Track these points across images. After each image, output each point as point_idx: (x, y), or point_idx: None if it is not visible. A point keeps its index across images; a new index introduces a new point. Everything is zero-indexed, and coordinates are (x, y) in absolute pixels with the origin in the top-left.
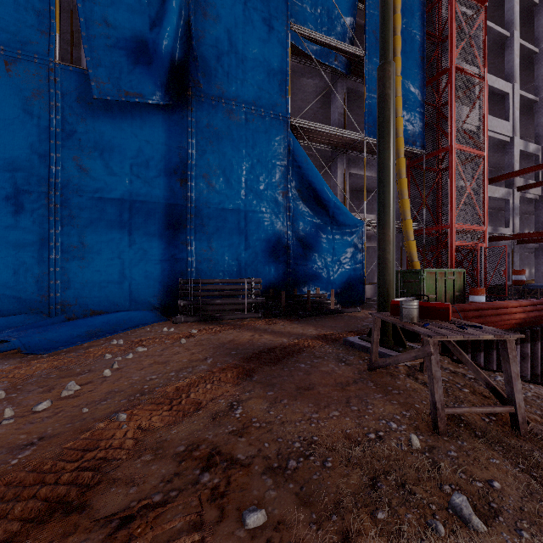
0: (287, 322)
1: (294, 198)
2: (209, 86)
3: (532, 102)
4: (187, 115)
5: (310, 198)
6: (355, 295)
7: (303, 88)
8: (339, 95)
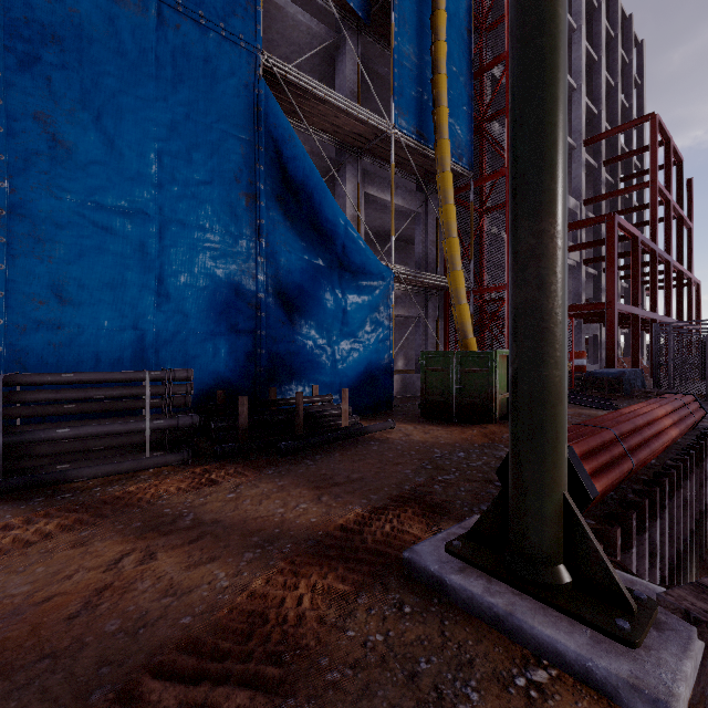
0: (246, 476)
1: (271, 210)
2: None
3: (570, 148)
4: None
5: (302, 214)
6: (380, 395)
7: (288, 34)
8: (350, 59)
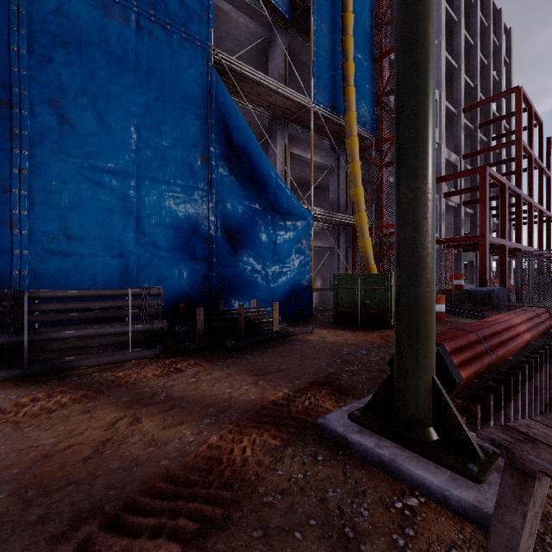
0: (203, 366)
1: (220, 167)
2: None
3: (452, 114)
4: None
5: (243, 170)
6: (302, 307)
7: (232, 32)
8: (279, 50)
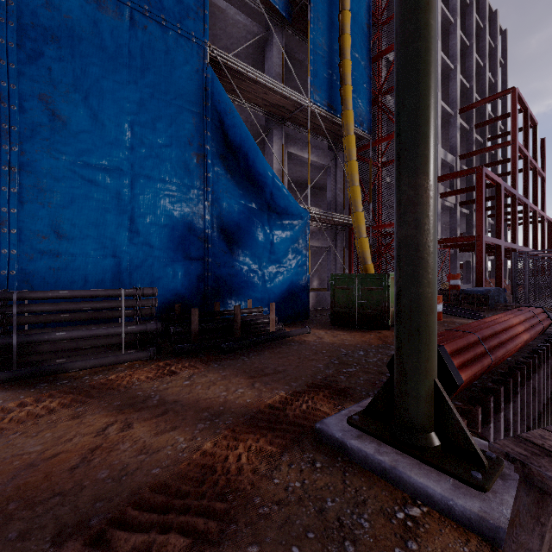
0: (198, 368)
1: (216, 166)
2: None
3: (448, 115)
4: None
5: (239, 169)
6: (299, 307)
7: (229, 30)
8: (276, 49)
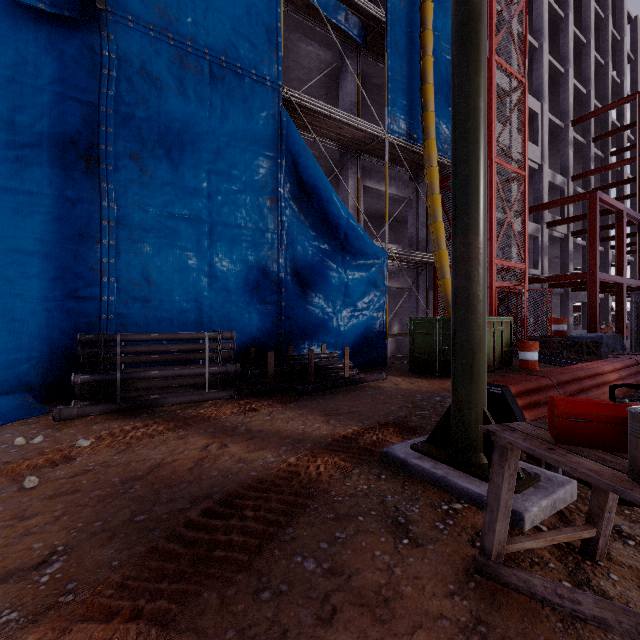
0: (276, 407)
1: (289, 208)
2: (145, 4)
3: (558, 128)
4: (99, 45)
5: (313, 210)
6: (375, 354)
7: (301, 61)
8: (351, 76)
